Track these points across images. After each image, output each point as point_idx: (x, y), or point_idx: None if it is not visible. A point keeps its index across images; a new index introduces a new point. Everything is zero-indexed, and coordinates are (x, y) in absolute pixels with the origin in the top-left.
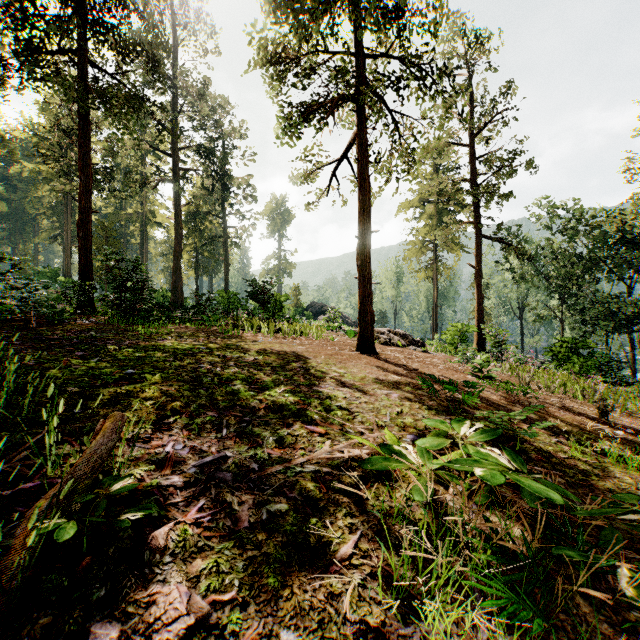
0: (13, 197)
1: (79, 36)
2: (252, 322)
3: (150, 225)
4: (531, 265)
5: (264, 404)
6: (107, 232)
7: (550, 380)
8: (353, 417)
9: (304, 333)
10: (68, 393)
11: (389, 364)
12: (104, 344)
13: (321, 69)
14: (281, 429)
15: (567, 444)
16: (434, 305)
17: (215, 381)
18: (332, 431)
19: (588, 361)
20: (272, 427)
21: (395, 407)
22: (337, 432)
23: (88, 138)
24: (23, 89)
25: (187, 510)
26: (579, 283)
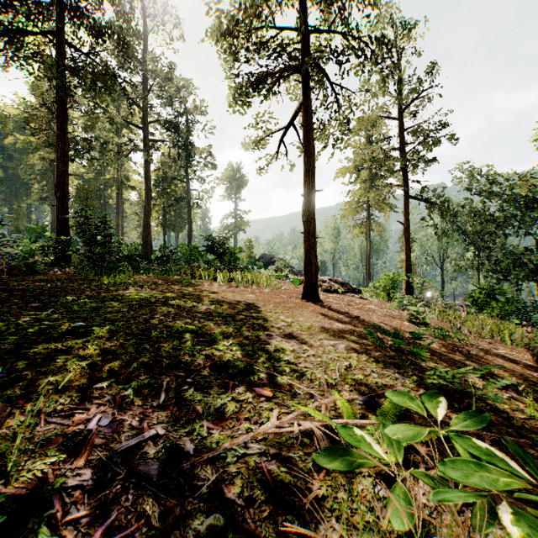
0: (9, 165)
1: (57, 20)
2: (209, 272)
3: (125, 188)
4: (451, 222)
5: (209, 361)
6: (87, 194)
7: (479, 326)
8: (302, 374)
9: (255, 282)
10: (1, 352)
11: (332, 312)
12: (65, 294)
13: (270, 44)
14: (225, 392)
15: (519, 399)
16: (367, 256)
17: (163, 334)
18: (280, 393)
19: (505, 306)
20: (216, 390)
21: (343, 360)
22: (285, 394)
23: (65, 110)
24: (8, 67)
25: (89, 532)
26: (493, 238)
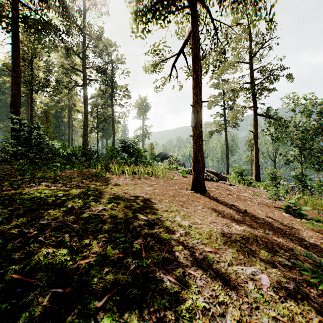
0: (3, 97)
1: None
2: (119, 166)
3: (73, 111)
4: (282, 132)
5: None
6: (47, 114)
7: None
8: None
9: (154, 174)
10: None
11: (221, 205)
12: None
13: None
14: None
15: None
16: (227, 154)
17: None
18: None
19: None
20: None
21: None
22: None
23: (18, 50)
24: None
25: None
26: (312, 142)
